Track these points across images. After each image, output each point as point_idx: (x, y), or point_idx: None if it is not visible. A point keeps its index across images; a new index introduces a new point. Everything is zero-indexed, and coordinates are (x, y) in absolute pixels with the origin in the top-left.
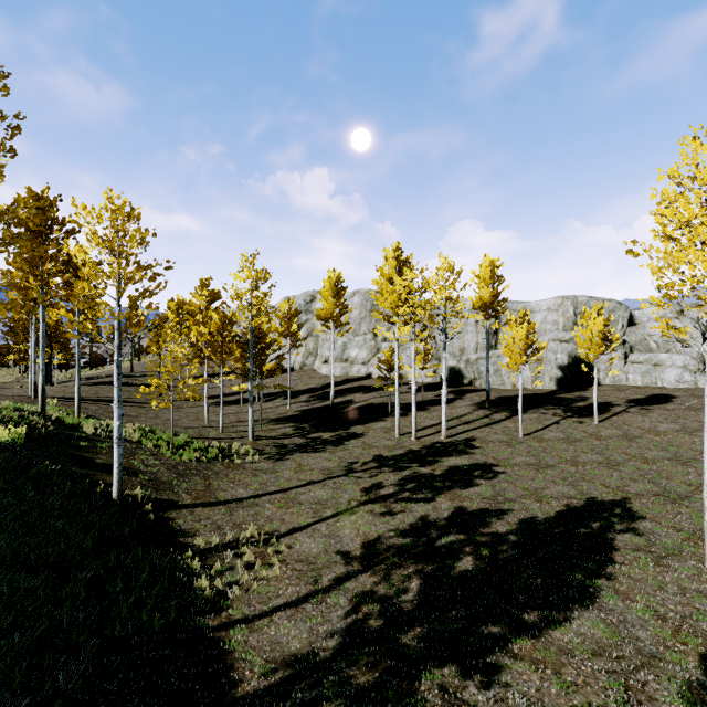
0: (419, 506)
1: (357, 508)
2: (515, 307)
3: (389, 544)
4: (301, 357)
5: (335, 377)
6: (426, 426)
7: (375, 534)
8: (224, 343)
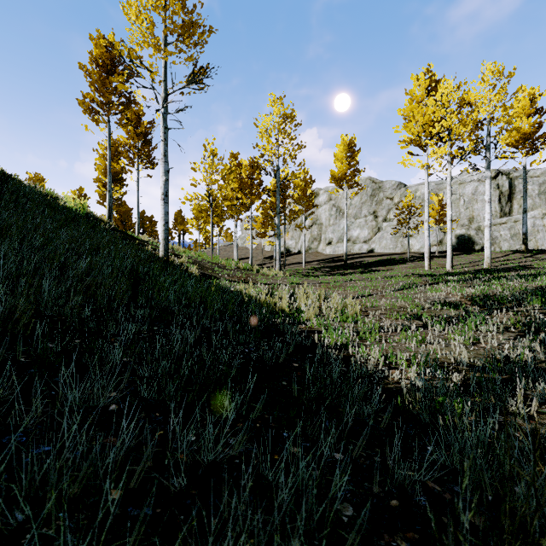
0: (520, 283)
1: (428, 285)
2: (532, 173)
3: (512, 297)
4: (306, 242)
5: (338, 254)
6: (457, 264)
7: (477, 294)
8: (253, 185)
